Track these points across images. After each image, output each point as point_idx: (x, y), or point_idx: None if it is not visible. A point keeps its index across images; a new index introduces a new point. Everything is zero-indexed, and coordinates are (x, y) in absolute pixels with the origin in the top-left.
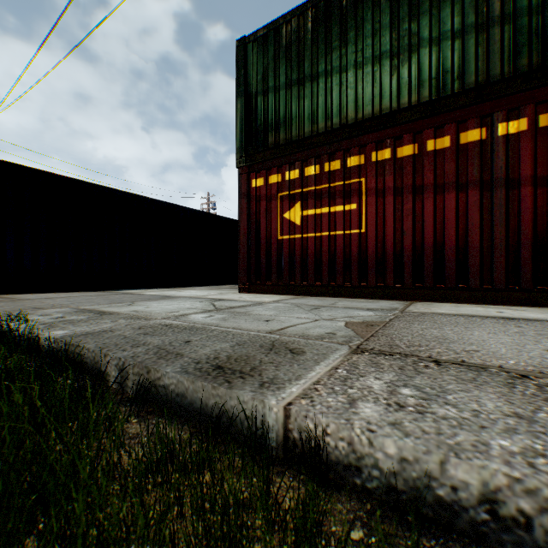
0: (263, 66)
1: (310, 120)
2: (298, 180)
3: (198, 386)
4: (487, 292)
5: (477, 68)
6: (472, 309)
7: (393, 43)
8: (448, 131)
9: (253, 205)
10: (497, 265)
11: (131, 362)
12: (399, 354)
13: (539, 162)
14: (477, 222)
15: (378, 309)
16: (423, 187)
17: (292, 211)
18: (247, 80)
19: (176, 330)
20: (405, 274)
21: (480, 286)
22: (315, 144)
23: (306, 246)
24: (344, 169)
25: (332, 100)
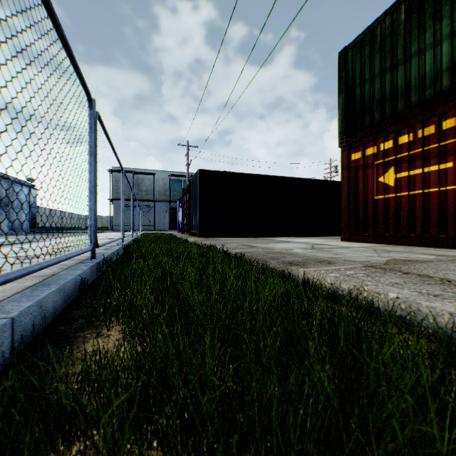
0: (360, 64)
1: (402, 97)
2: (391, 149)
3: (280, 266)
4: None
5: None
6: None
7: None
8: None
9: (352, 174)
10: None
11: (260, 259)
12: (389, 269)
13: None
14: None
15: (449, 256)
16: None
17: (385, 175)
18: (347, 79)
19: (282, 253)
20: None
21: None
22: (407, 116)
23: (399, 203)
24: (438, 132)
25: (424, 74)
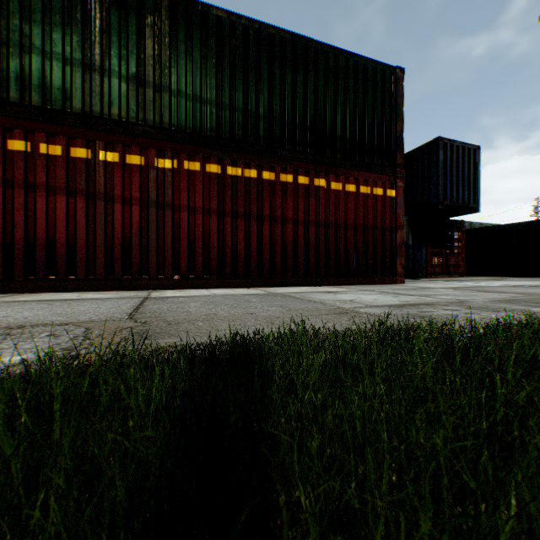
0: None
1: None
2: None
3: None
4: (93, 281)
5: (85, 99)
6: (63, 295)
7: (4, 30)
8: (61, 141)
9: None
10: (101, 260)
11: None
12: None
13: (127, 188)
14: (86, 224)
15: None
16: (38, 186)
17: None
18: None
19: None
20: (18, 267)
21: (88, 277)
22: None
23: None
24: None
25: None
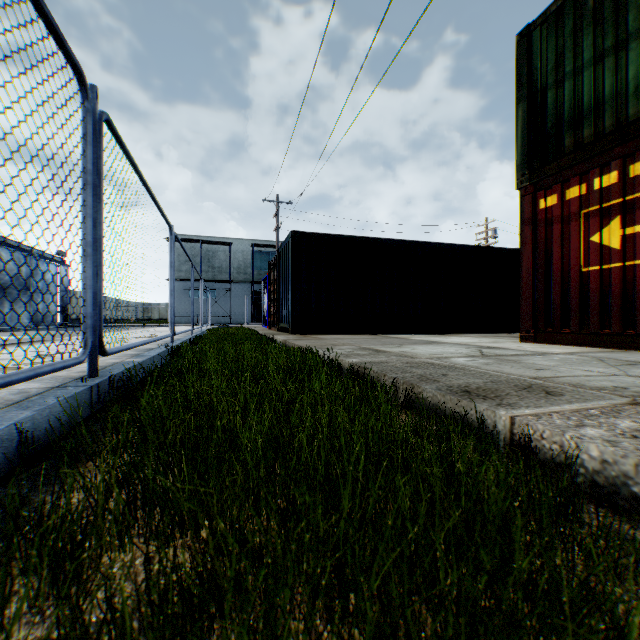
0: (555, 50)
1: (636, 95)
2: (614, 186)
3: (447, 399)
4: None
5: None
6: None
7: None
8: None
9: (540, 232)
10: None
11: (401, 380)
12: None
13: None
14: None
15: None
16: None
17: (603, 232)
18: (531, 77)
19: (437, 367)
20: None
21: None
22: None
23: (630, 278)
24: None
25: None
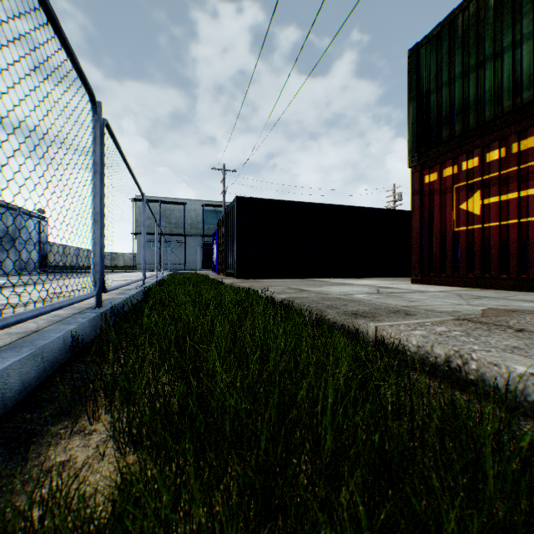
0: (435, 64)
1: (491, 102)
2: (476, 168)
3: (342, 318)
4: None
5: None
6: None
7: None
8: None
9: (426, 200)
10: None
11: (314, 308)
12: (493, 324)
13: None
14: None
15: None
16: None
17: (469, 202)
18: (419, 83)
19: (342, 300)
20: None
21: None
22: (497, 126)
23: (487, 236)
24: None
25: (521, 72)
